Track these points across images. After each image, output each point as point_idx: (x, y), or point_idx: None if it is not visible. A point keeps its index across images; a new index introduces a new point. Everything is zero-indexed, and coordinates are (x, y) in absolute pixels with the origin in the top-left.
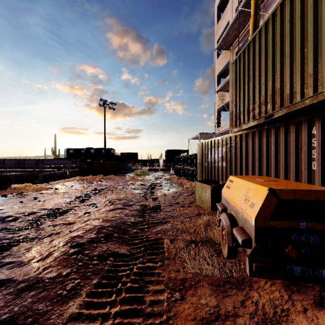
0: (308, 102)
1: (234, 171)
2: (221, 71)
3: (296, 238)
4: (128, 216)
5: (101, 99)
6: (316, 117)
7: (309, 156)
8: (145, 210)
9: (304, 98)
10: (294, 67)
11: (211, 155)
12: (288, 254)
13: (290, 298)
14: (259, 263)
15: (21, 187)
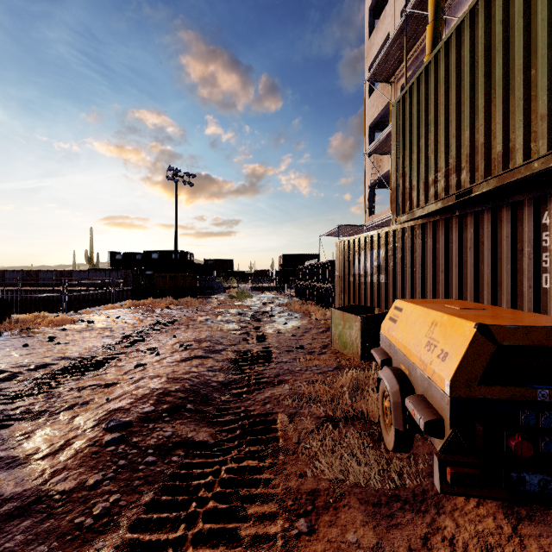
0: (538, 167)
1: (400, 291)
2: (375, 120)
3: (531, 420)
4: (214, 370)
5: (169, 168)
6: (549, 193)
7: (537, 263)
8: (244, 361)
9: (530, 159)
10: (512, 104)
11: (359, 263)
12: (516, 451)
13: (516, 532)
14: (459, 468)
15: (28, 319)
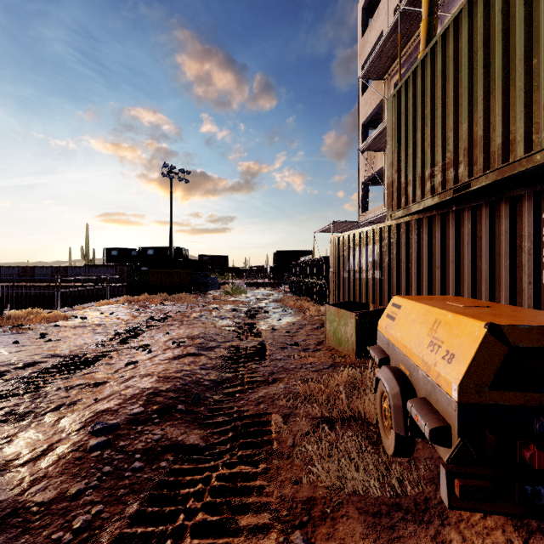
0: (540, 159)
1: (395, 287)
2: (368, 117)
3: None
4: (207, 368)
5: (164, 165)
6: None
7: (537, 259)
8: (237, 358)
9: (532, 152)
10: (512, 96)
11: (354, 259)
12: (531, 463)
13: None
14: (468, 480)
15: (21, 315)
